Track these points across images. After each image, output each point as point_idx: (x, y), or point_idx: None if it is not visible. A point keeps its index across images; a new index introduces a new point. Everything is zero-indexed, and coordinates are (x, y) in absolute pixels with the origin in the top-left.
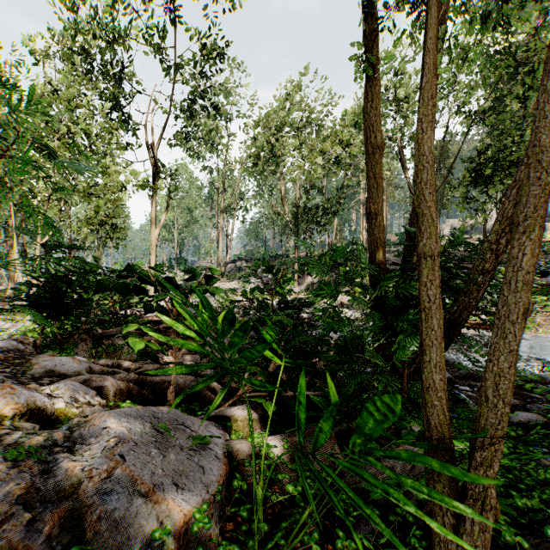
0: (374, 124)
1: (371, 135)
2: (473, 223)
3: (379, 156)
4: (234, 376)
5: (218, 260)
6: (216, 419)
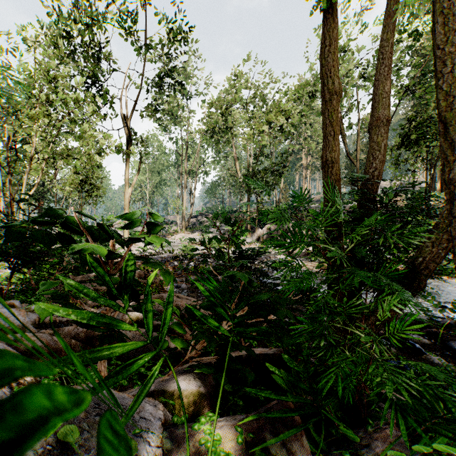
0: (330, 70)
1: (327, 81)
2: (398, 183)
3: (335, 103)
4: (167, 359)
5: (183, 215)
6: (155, 395)
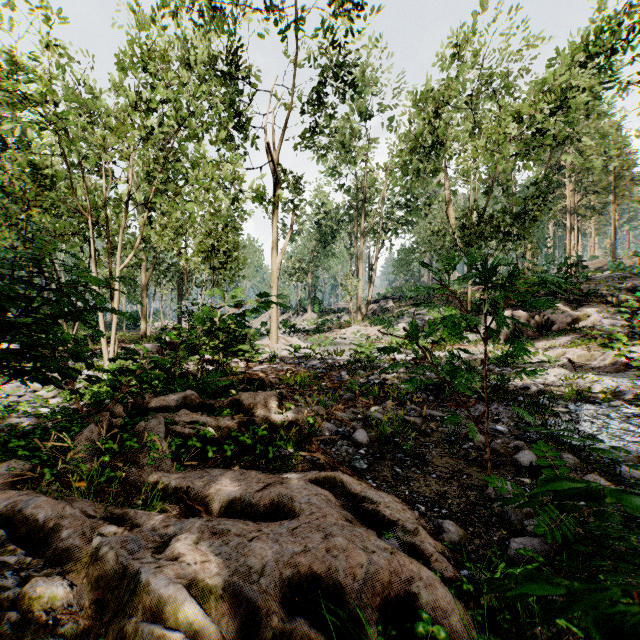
0: None
1: None
2: None
3: None
4: None
5: (358, 299)
6: None
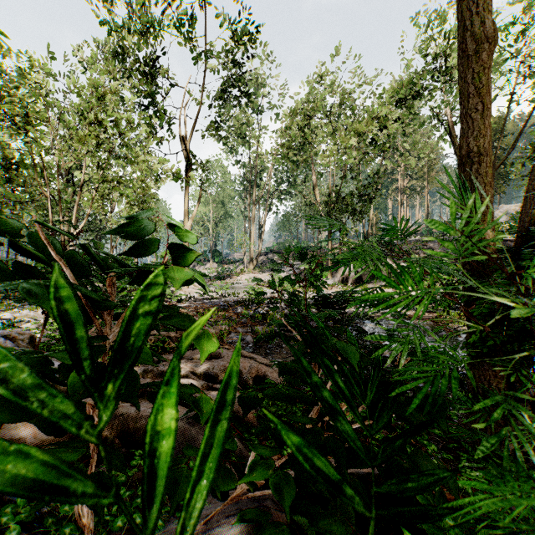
0: (477, 2)
1: (472, 22)
2: None
3: (486, 57)
4: None
5: (250, 252)
6: None
